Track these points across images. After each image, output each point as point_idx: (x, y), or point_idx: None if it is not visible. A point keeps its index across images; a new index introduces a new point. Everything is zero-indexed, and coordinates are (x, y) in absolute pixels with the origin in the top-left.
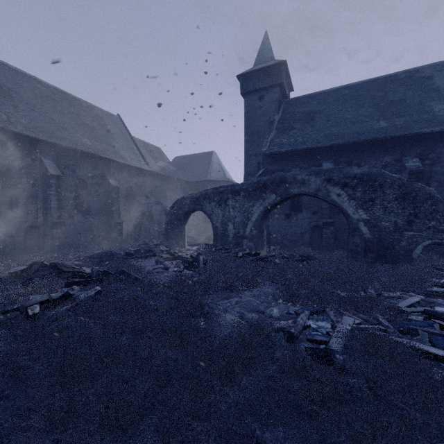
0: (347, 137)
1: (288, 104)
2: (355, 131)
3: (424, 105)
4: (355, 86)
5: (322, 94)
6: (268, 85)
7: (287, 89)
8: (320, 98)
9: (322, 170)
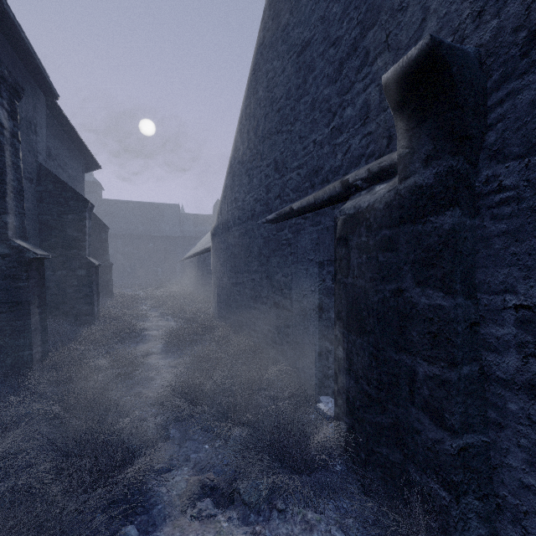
0: (129, 231)
1: (101, 202)
2: (132, 229)
3: (158, 223)
4: (136, 203)
5: (121, 202)
6: (89, 191)
7: (101, 192)
8: (119, 205)
9: (114, 248)
